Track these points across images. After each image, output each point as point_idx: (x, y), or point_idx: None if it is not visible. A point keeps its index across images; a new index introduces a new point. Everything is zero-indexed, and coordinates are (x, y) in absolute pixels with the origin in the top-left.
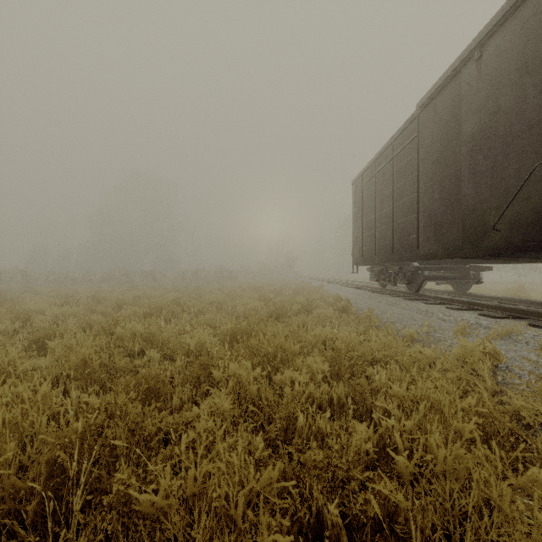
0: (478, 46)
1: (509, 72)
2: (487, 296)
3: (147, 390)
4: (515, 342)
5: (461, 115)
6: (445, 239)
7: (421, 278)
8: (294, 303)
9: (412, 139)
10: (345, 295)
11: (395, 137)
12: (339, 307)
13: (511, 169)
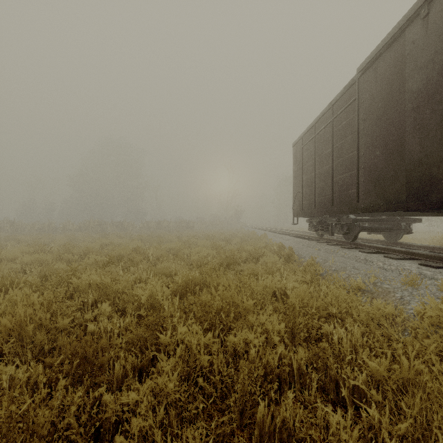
0: (425, 3)
1: None
2: (417, 245)
3: (86, 358)
4: None
5: (404, 74)
6: (387, 192)
7: (357, 228)
8: (242, 251)
9: (352, 101)
10: (286, 243)
11: (335, 101)
12: (283, 255)
13: None
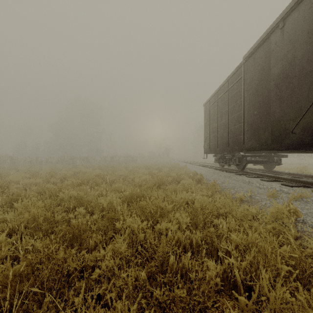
0: (281, 19)
1: (302, 35)
2: (285, 173)
3: (73, 236)
4: (306, 203)
5: (270, 63)
6: (261, 138)
7: (245, 161)
8: (169, 176)
9: (240, 78)
10: (199, 171)
11: (230, 77)
12: (196, 179)
13: (303, 95)
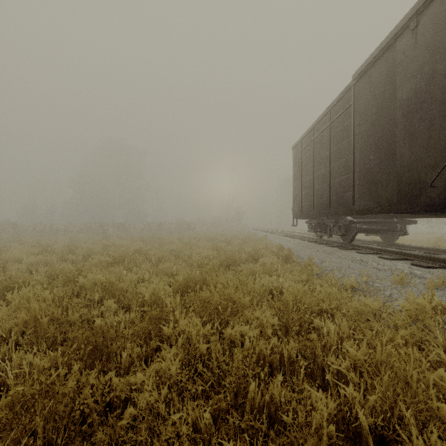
0: (414, 16)
1: None
2: (413, 246)
3: (96, 348)
4: None
5: (396, 82)
6: (380, 195)
7: (354, 230)
8: (242, 252)
9: (348, 106)
10: (286, 244)
11: (332, 106)
12: (282, 256)
13: None
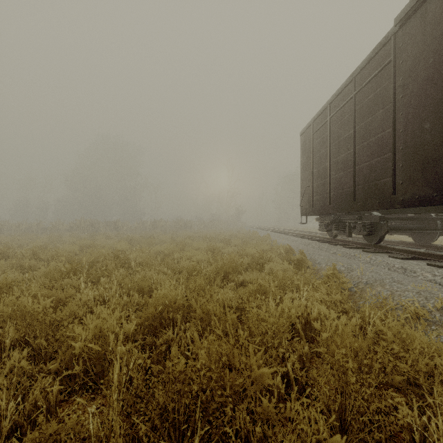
0: None
1: None
2: None
3: None
4: None
5: None
6: None
7: (384, 228)
8: (244, 255)
9: (385, 65)
10: (293, 244)
11: (358, 71)
12: (293, 260)
13: None
